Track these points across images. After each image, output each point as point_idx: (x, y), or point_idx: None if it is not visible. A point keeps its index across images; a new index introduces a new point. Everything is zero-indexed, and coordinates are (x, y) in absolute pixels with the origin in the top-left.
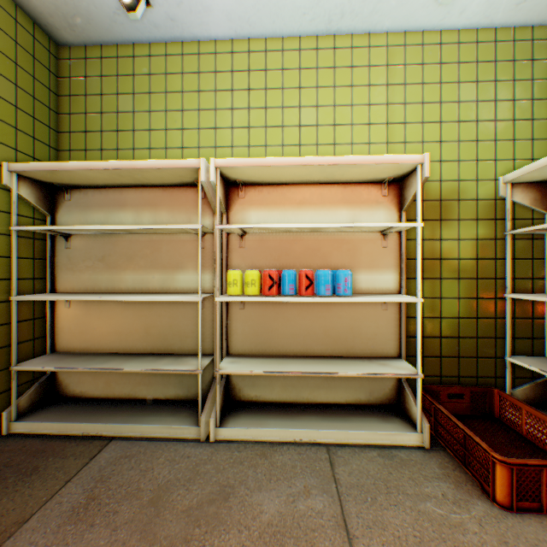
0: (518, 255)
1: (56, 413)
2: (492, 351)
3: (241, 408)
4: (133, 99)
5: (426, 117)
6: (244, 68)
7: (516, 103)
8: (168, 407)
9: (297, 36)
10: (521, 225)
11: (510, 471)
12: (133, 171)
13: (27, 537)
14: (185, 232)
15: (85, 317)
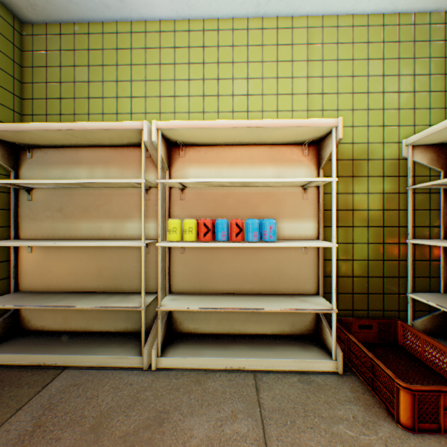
0: (418, 207)
1: (17, 345)
2: (396, 288)
3: (181, 339)
4: (88, 71)
5: (340, 89)
6: (185, 45)
7: (416, 78)
8: (118, 339)
9: (231, 18)
10: (420, 181)
11: (412, 396)
12: (85, 132)
13: None
14: (133, 186)
15: (45, 260)
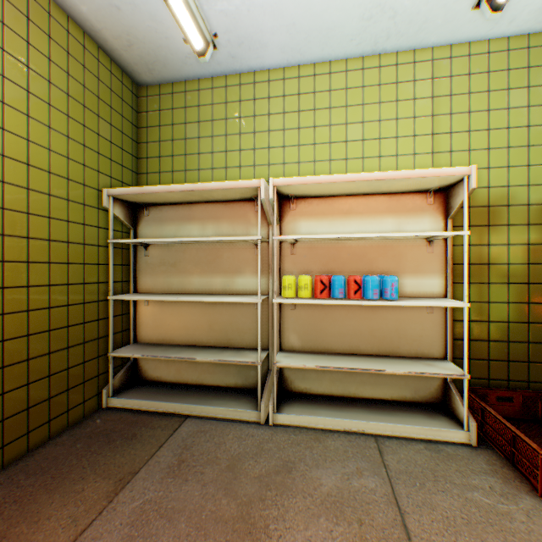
0: None
1: (141, 392)
2: None
3: (293, 398)
4: (198, 127)
5: (472, 125)
6: (295, 92)
7: None
8: (230, 393)
9: (344, 58)
10: None
11: None
12: (203, 191)
13: (141, 483)
14: (244, 241)
15: (160, 314)
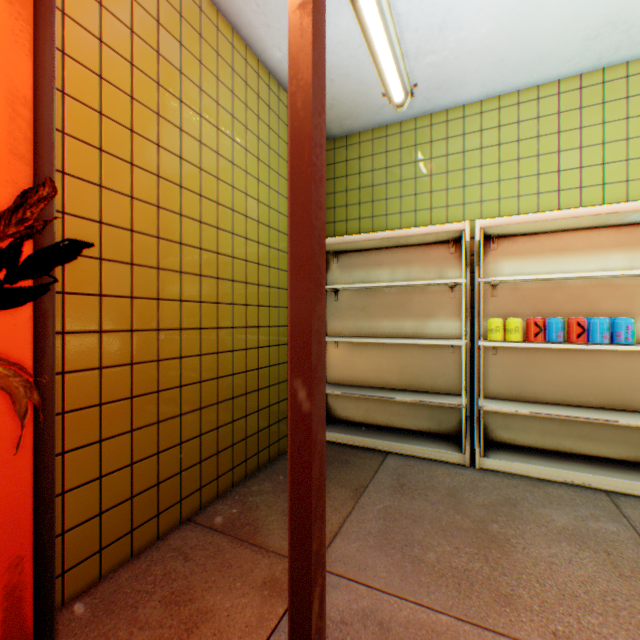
0: None
1: (336, 428)
2: None
3: (495, 447)
4: (385, 173)
5: None
6: (493, 125)
7: None
8: (423, 436)
9: (555, 80)
10: None
11: None
12: (402, 237)
13: (374, 494)
14: (438, 284)
15: (348, 356)
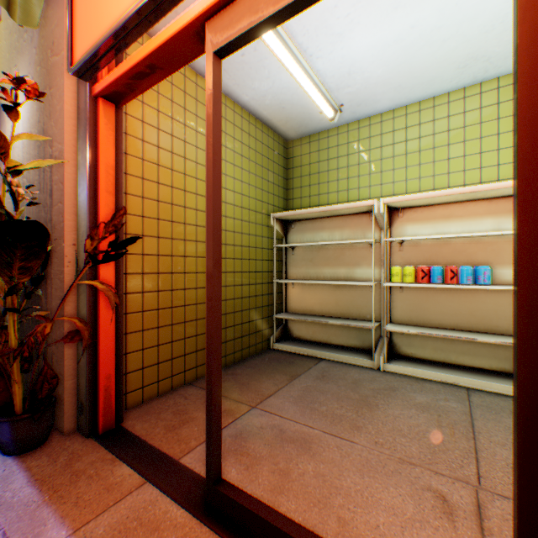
0: None
1: (291, 343)
2: None
3: (400, 358)
4: (327, 163)
5: None
6: (402, 127)
7: None
8: (350, 350)
9: (445, 93)
10: None
11: None
12: (333, 211)
13: (303, 379)
14: (361, 242)
15: (301, 293)
